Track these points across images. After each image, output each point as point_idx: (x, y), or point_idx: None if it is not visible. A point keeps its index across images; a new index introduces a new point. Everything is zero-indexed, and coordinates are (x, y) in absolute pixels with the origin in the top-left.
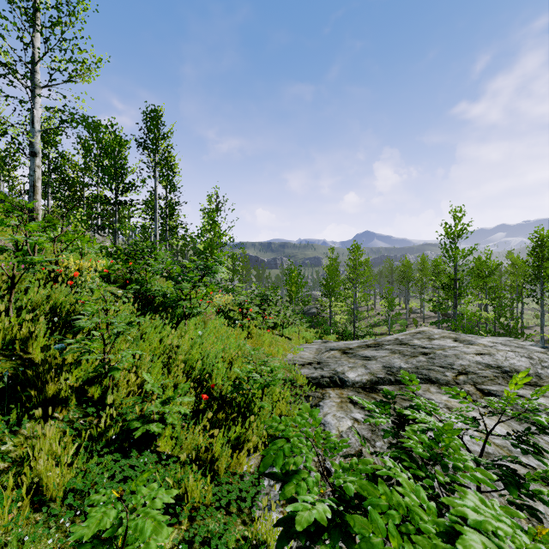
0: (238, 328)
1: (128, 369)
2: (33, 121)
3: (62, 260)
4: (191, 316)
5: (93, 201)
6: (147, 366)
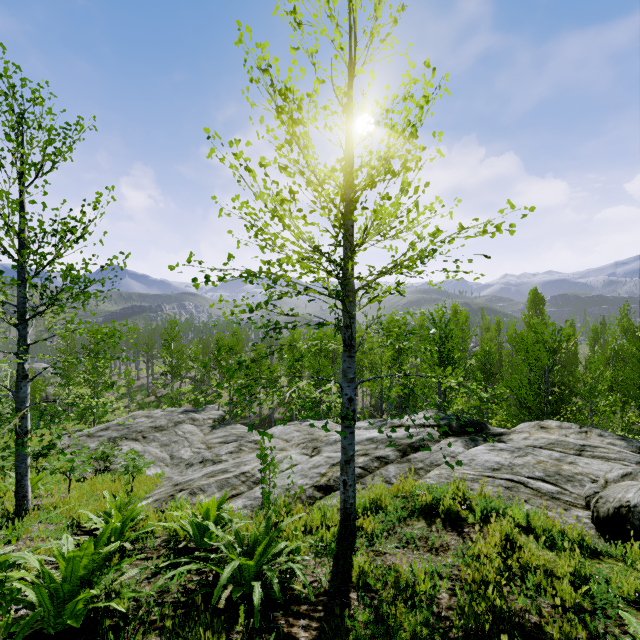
0: None
1: None
2: None
3: None
4: None
5: None
6: None
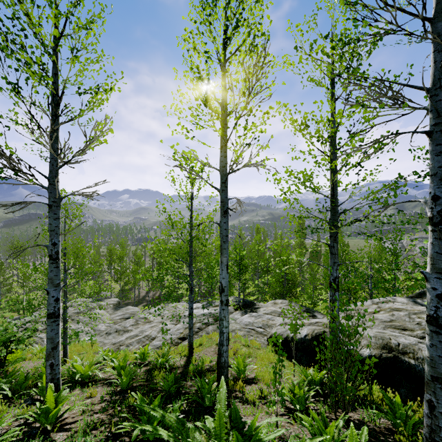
0: None
1: None
2: None
3: None
4: None
5: None
6: None
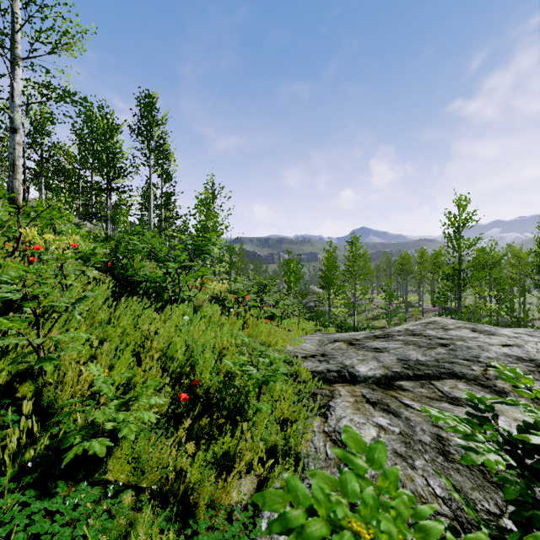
0: (232, 317)
1: (85, 360)
2: (12, 94)
3: (29, 236)
4: (180, 302)
5: (84, 187)
6: (109, 357)
